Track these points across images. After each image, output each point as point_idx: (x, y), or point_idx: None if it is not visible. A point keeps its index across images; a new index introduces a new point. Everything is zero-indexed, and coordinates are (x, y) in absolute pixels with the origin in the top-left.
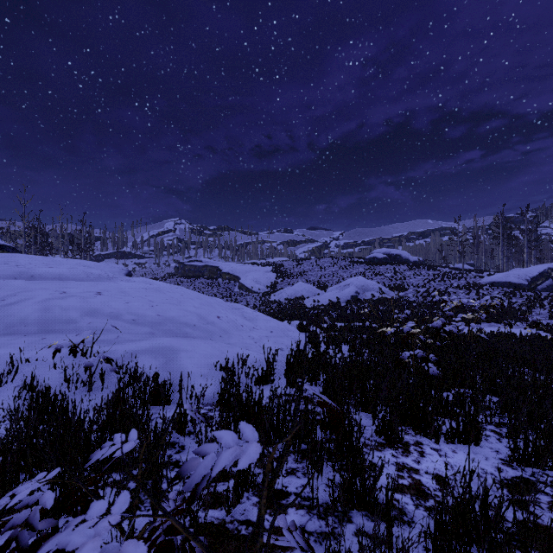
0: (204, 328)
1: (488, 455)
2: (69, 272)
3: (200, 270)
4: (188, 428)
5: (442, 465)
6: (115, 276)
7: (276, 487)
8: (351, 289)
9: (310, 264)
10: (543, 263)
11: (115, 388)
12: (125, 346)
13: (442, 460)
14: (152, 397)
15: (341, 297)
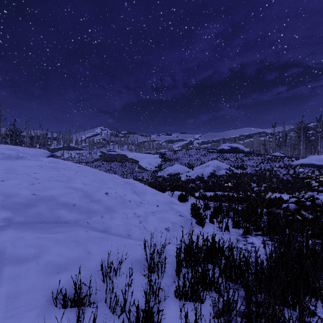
0: (84, 208)
1: None
2: None
3: (114, 156)
4: None
5: None
6: (24, 156)
7: None
8: (210, 168)
9: (182, 153)
10: None
11: None
12: None
13: None
14: None
15: (204, 174)
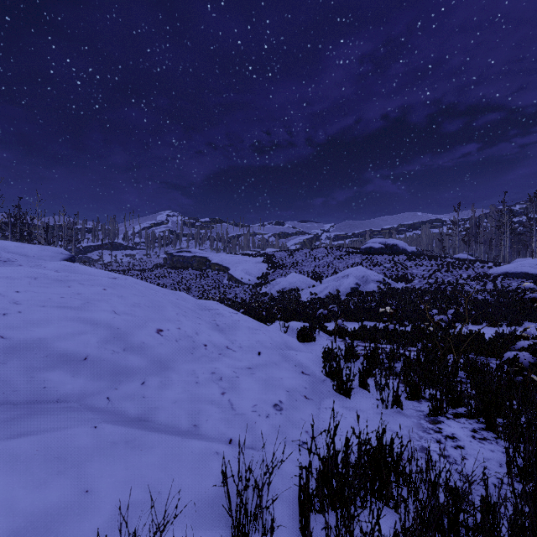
0: (107, 364)
1: None
2: None
3: (188, 260)
4: None
5: None
6: (11, 259)
7: None
8: (350, 281)
9: (303, 255)
10: None
11: None
12: None
13: None
14: None
15: (340, 289)
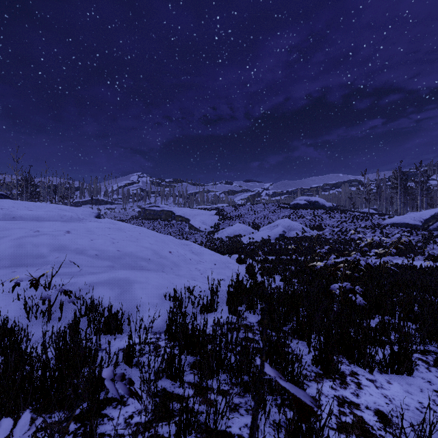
0: (157, 262)
1: (422, 386)
2: (46, 214)
3: (158, 213)
4: (136, 358)
5: (381, 398)
6: (84, 218)
7: (219, 428)
8: (279, 229)
9: (246, 209)
10: (432, 208)
11: (72, 318)
12: (85, 278)
13: (380, 392)
14: (105, 327)
15: (271, 235)
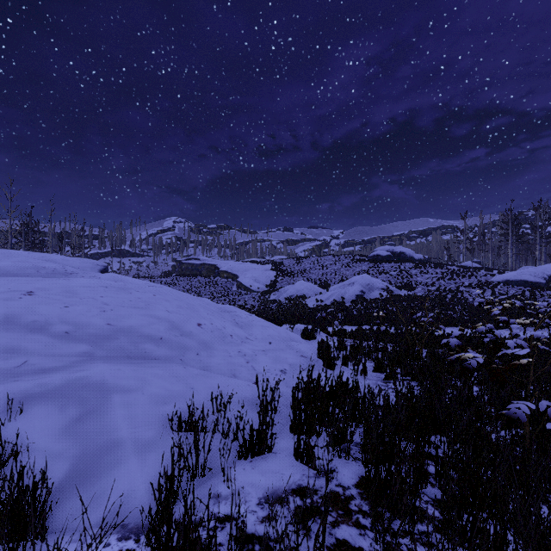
0: (174, 343)
1: None
2: (13, 266)
3: (197, 268)
4: None
5: None
6: (75, 272)
7: None
8: (356, 288)
9: (311, 262)
10: None
11: None
12: (15, 384)
13: None
14: (4, 524)
15: (346, 297)
